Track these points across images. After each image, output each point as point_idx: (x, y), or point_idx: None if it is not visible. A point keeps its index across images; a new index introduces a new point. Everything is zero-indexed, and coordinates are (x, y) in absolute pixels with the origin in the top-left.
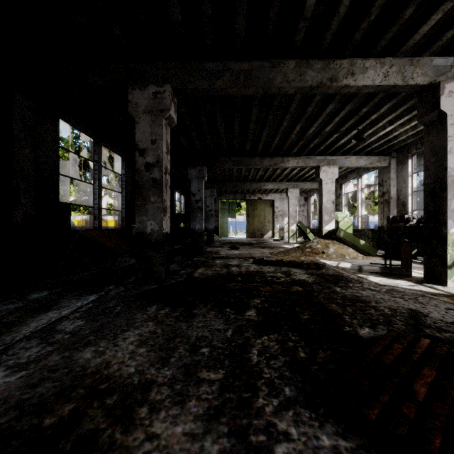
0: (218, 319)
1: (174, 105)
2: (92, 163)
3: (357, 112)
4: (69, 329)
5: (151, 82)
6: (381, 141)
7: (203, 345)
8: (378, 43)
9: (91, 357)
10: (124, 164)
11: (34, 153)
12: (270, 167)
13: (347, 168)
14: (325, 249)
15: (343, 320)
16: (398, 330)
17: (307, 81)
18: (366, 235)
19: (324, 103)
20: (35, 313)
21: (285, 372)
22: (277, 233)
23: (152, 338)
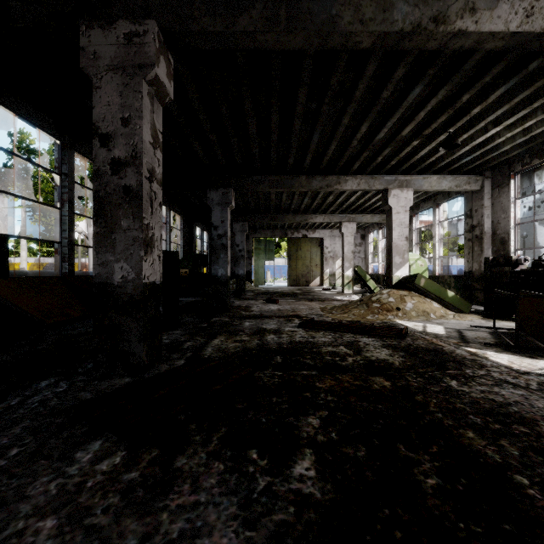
0: (227, 498)
1: (166, 63)
2: (59, 177)
3: (453, 102)
4: None
5: (123, 18)
6: (475, 153)
7: None
8: None
9: None
10: None
11: None
12: (321, 189)
13: (420, 195)
14: (400, 304)
15: (525, 497)
16: None
17: (395, 22)
18: (446, 283)
19: (407, 86)
20: None
21: None
22: (326, 280)
23: None
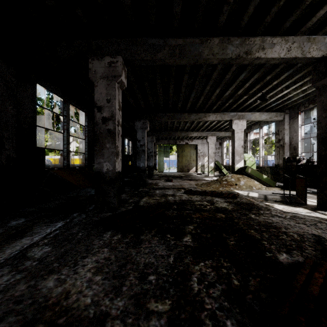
0: (161, 245)
1: (124, 72)
2: (62, 117)
3: (262, 79)
4: (37, 256)
5: (106, 54)
6: (278, 101)
7: (150, 272)
8: (284, 24)
9: (53, 286)
10: (87, 118)
11: (15, 109)
12: (196, 120)
13: (251, 121)
14: (237, 182)
15: (263, 246)
16: (310, 255)
17: (228, 54)
18: (266, 171)
19: (238, 72)
20: (11, 239)
21: (224, 302)
22: (199, 169)
23: (106, 265)
